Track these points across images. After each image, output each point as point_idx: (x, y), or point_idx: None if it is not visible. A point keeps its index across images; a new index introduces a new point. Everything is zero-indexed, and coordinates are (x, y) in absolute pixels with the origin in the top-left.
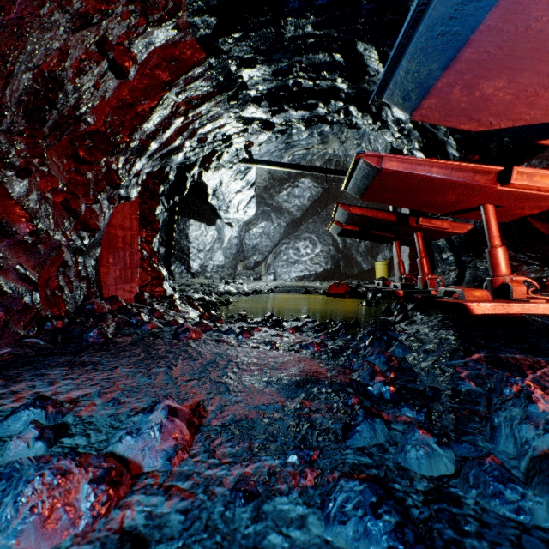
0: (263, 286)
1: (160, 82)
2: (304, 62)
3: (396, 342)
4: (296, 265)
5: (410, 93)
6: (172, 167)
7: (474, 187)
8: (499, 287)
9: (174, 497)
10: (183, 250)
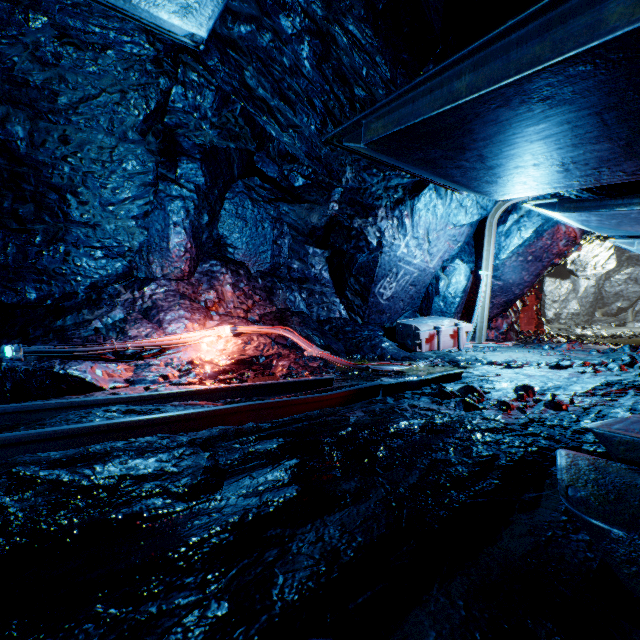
0: (624, 331)
1: None
2: None
3: None
4: None
5: None
6: None
7: None
8: None
9: (582, 349)
10: None
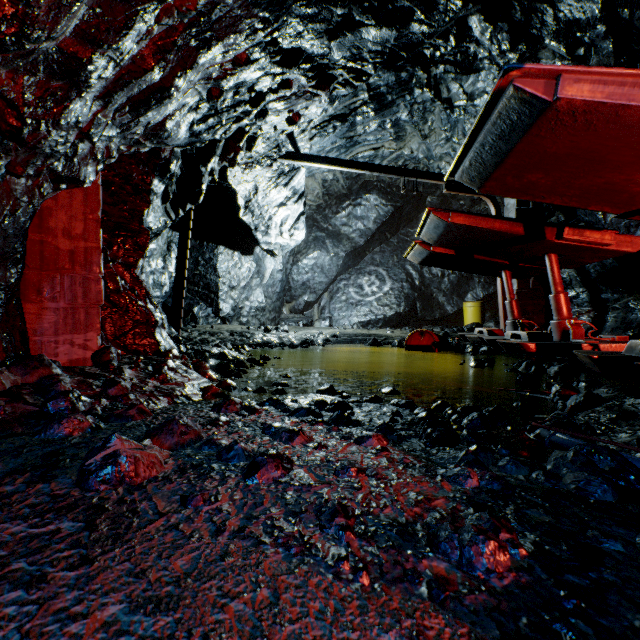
0: (316, 334)
1: None
2: None
3: None
4: (358, 307)
5: None
6: (175, 152)
7: None
8: None
9: None
10: (209, 287)
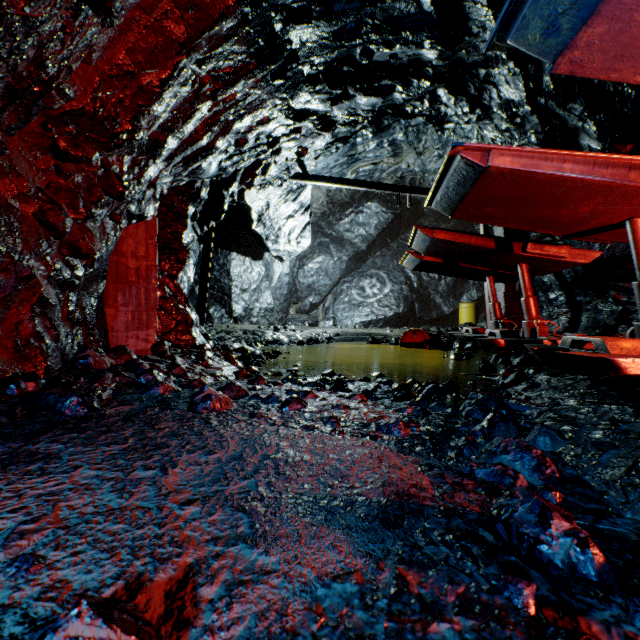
0: (321, 333)
1: (173, 41)
2: (379, 16)
3: (537, 425)
4: (360, 308)
5: (559, 20)
6: (205, 182)
7: (626, 190)
8: None
9: None
10: (223, 290)
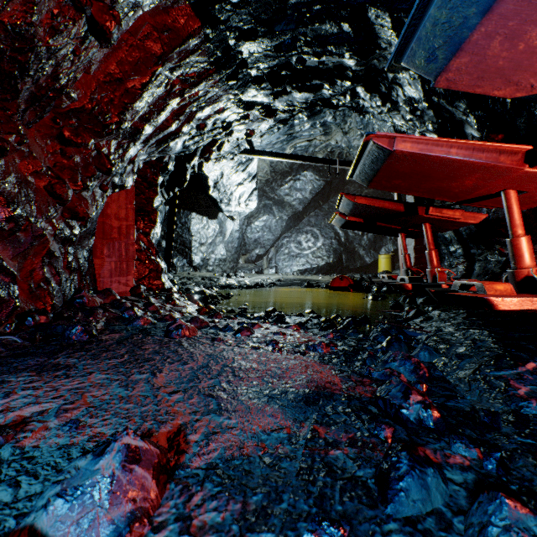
0: (265, 279)
1: (152, 55)
2: (309, 34)
3: (420, 344)
4: (298, 258)
5: (436, 52)
6: (171, 157)
7: (498, 169)
8: (523, 280)
9: None
10: (185, 244)
